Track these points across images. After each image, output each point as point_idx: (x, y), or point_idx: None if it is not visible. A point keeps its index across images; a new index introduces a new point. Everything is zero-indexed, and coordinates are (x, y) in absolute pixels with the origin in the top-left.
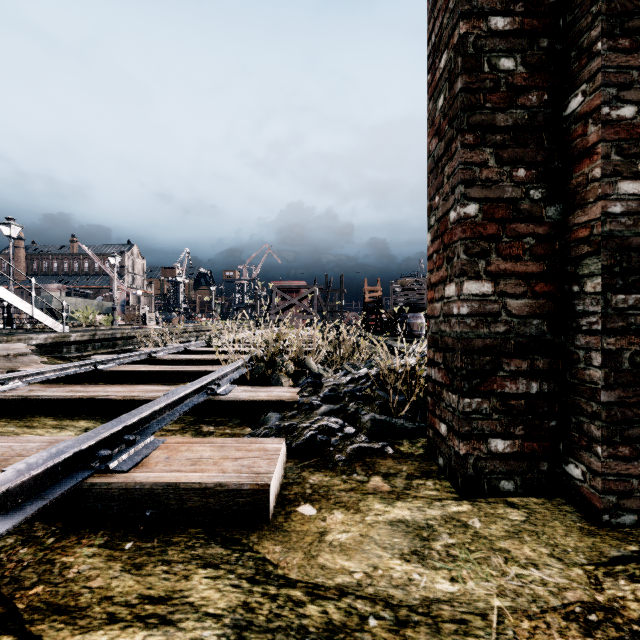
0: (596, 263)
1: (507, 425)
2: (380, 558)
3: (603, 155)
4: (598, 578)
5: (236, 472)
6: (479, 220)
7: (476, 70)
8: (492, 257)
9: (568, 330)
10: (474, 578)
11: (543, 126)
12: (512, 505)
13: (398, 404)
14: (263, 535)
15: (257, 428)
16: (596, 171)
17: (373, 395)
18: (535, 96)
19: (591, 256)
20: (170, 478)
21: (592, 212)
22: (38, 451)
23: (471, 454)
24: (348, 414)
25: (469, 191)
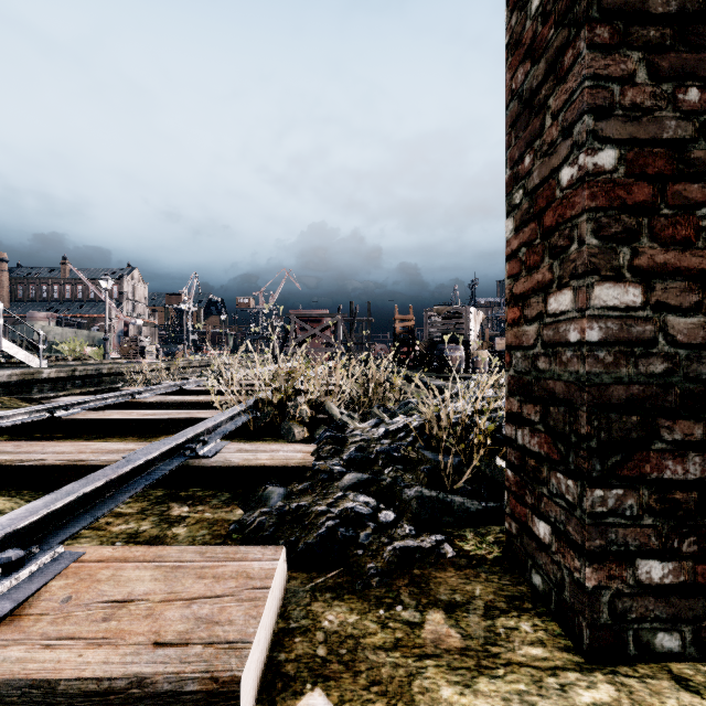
0: None
1: (668, 536)
2: None
3: None
4: None
5: (181, 640)
6: (620, 177)
7: None
8: (642, 242)
9: None
10: None
11: None
12: (685, 684)
13: (452, 470)
14: None
15: (251, 510)
16: None
17: (416, 456)
18: None
19: None
20: (44, 663)
21: None
22: None
23: (606, 587)
24: (383, 486)
25: (602, 126)
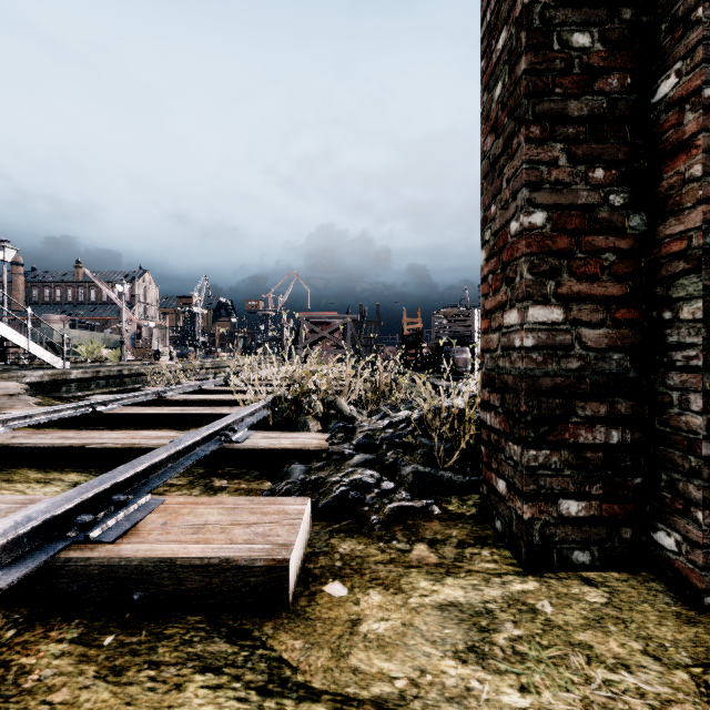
0: (696, 283)
1: (581, 483)
2: (428, 657)
3: (705, 148)
4: (709, 686)
5: (248, 543)
6: (547, 231)
7: (544, 47)
8: (563, 277)
9: (657, 366)
10: (550, 686)
11: (626, 116)
12: (589, 582)
13: (444, 453)
14: (280, 625)
15: (278, 482)
16: (696, 168)
17: (415, 442)
18: (616, 79)
19: (689, 274)
20: (165, 551)
21: (690, 220)
22: (6, 515)
23: (537, 518)
24: (386, 465)
25: (535, 196)
